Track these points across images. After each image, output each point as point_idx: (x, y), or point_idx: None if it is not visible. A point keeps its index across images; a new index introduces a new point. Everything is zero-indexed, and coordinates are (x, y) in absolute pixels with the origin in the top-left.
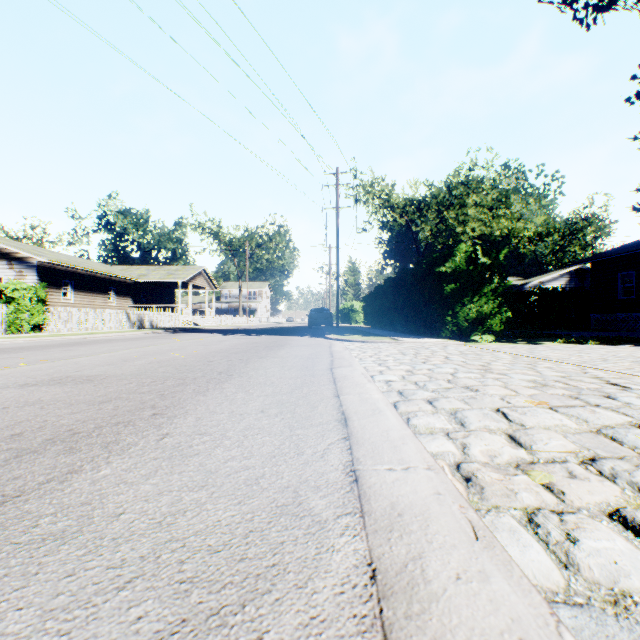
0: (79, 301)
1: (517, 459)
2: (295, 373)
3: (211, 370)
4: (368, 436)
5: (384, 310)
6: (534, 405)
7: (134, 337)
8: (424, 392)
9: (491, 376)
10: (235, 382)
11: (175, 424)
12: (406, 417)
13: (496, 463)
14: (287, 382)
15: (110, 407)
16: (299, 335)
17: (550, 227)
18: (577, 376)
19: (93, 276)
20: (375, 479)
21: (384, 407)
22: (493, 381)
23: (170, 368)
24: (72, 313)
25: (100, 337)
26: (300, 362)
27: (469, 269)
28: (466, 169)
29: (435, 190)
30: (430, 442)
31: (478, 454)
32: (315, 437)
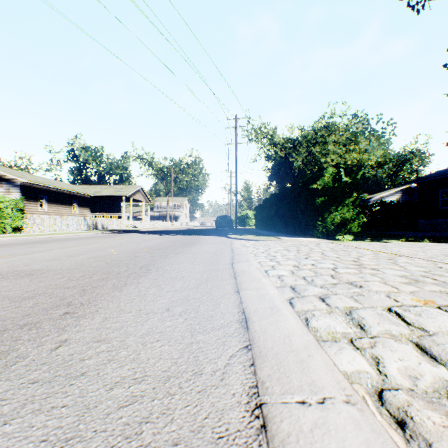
0: (51, 210)
1: (446, 384)
2: (202, 268)
3: (134, 265)
4: (270, 344)
5: (270, 217)
6: (422, 304)
7: (87, 236)
8: (314, 288)
9: (367, 271)
10: (151, 276)
11: (79, 326)
12: (304, 317)
13: (425, 391)
14: (195, 276)
15: (29, 304)
16: (208, 235)
17: (386, 158)
18: (436, 271)
19: (61, 192)
20: (288, 424)
21: (281, 305)
22: (371, 277)
23: (102, 263)
24: (44, 219)
25: (62, 236)
26: (207, 257)
27: (334, 186)
28: (327, 117)
29: (305, 132)
30: (337, 354)
31: (397, 374)
32: (216, 346)
